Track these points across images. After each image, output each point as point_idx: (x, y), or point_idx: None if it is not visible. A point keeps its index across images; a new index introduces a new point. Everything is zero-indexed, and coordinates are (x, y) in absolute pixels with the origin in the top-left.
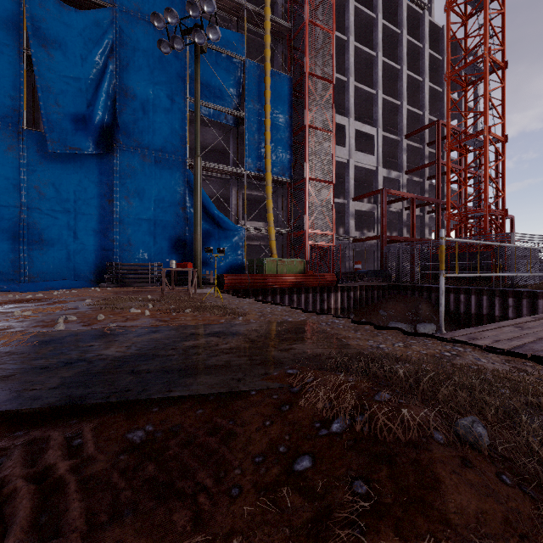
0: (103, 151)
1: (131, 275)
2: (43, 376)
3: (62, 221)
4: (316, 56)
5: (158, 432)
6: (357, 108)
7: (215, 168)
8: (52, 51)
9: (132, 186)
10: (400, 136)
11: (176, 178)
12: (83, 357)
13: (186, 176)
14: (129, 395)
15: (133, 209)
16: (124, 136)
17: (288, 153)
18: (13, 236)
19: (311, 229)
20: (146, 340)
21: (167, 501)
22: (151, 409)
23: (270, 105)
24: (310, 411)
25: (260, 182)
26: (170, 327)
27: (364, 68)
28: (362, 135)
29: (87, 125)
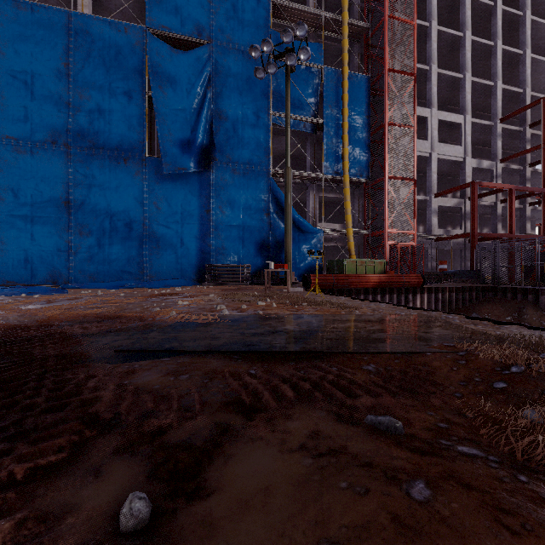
0: (202, 169)
1: (225, 275)
2: (269, 337)
3: (172, 230)
4: (395, 51)
5: (379, 368)
6: (440, 95)
7: (294, 174)
8: (165, 90)
9: (225, 197)
10: (494, 120)
11: (260, 187)
12: (277, 330)
13: (269, 185)
14: (342, 349)
15: (226, 217)
16: (218, 153)
17: (365, 153)
18: (139, 243)
19: (391, 229)
20: (304, 322)
21: (419, 394)
22: (362, 358)
23: (347, 108)
24: (486, 363)
25: (336, 185)
26: (309, 314)
27: (448, 51)
28: (446, 124)
29: (191, 148)
